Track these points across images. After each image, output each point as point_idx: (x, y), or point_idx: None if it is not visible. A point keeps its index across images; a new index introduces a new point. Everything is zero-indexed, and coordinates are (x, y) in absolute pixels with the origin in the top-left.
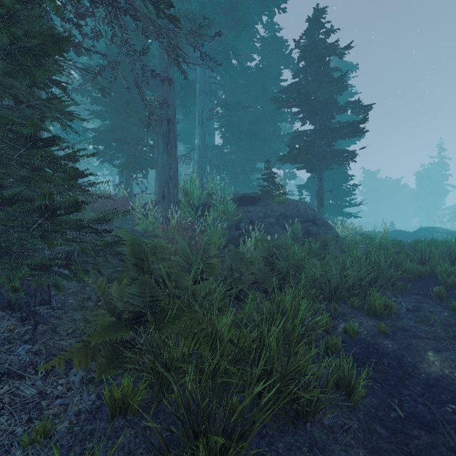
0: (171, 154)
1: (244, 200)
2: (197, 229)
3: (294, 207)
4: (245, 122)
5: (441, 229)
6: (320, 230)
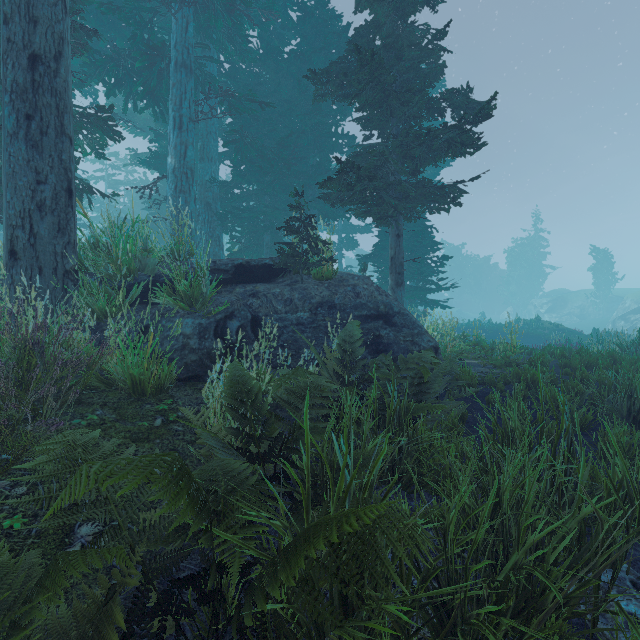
0: (43, 148)
1: (248, 272)
2: (111, 339)
3: (349, 288)
4: (273, 146)
5: (548, 323)
6: (400, 336)
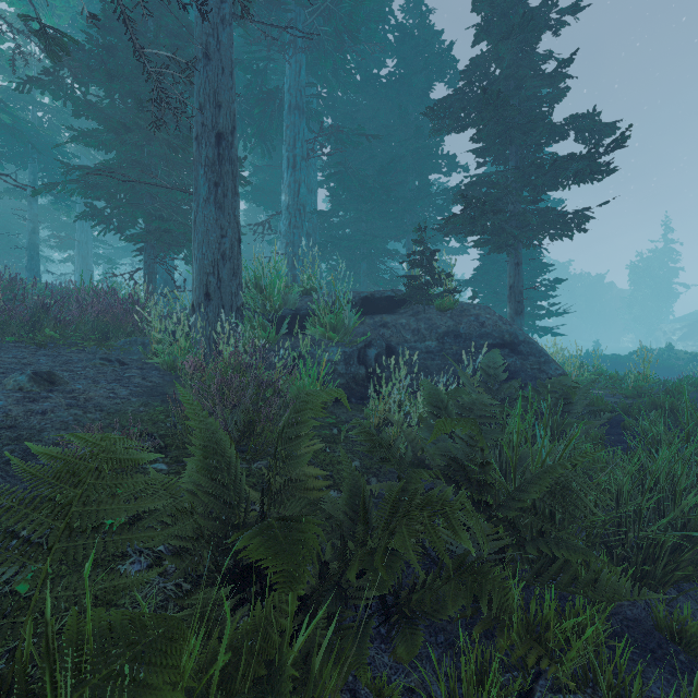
0: (224, 208)
1: (372, 304)
2: (279, 364)
3: (473, 318)
4: (370, 172)
5: (683, 353)
6: (527, 364)
